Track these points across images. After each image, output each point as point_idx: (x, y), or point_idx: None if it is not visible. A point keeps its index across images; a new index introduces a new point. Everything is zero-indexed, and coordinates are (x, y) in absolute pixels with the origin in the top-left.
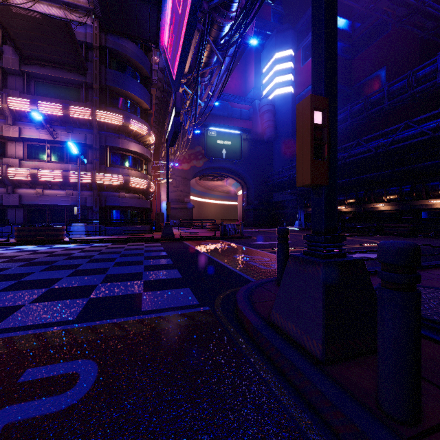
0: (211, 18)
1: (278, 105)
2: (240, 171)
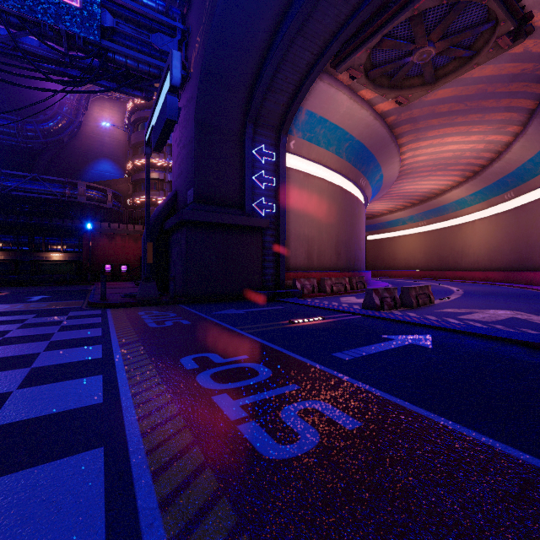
0: None
1: None
2: None
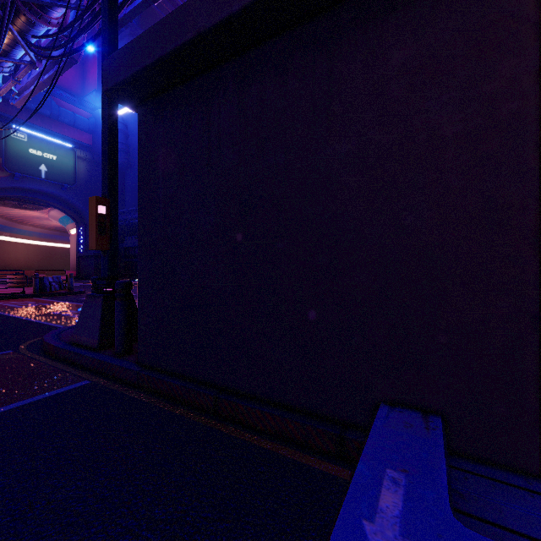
0: (16, 6)
1: (133, 126)
2: (73, 201)
